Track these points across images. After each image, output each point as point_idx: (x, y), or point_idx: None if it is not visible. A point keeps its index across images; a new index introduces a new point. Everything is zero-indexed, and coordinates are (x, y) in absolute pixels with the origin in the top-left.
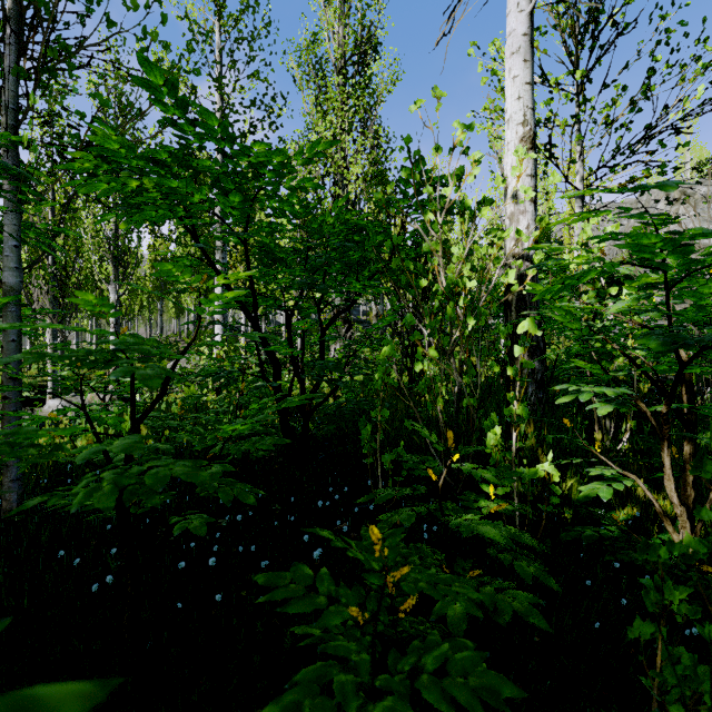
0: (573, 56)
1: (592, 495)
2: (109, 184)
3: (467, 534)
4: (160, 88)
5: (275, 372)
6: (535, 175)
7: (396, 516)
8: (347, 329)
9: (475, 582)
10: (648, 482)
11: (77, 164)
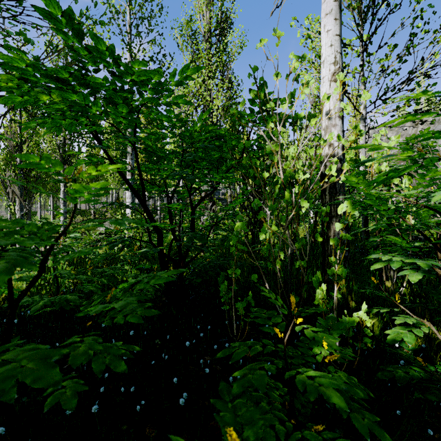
0: (360, 26)
1: (398, 339)
2: (23, 97)
3: (314, 398)
4: (59, 19)
5: (158, 239)
6: (342, 99)
7: (250, 376)
8: (212, 205)
9: (320, 439)
10: (424, 317)
11: (2, 83)
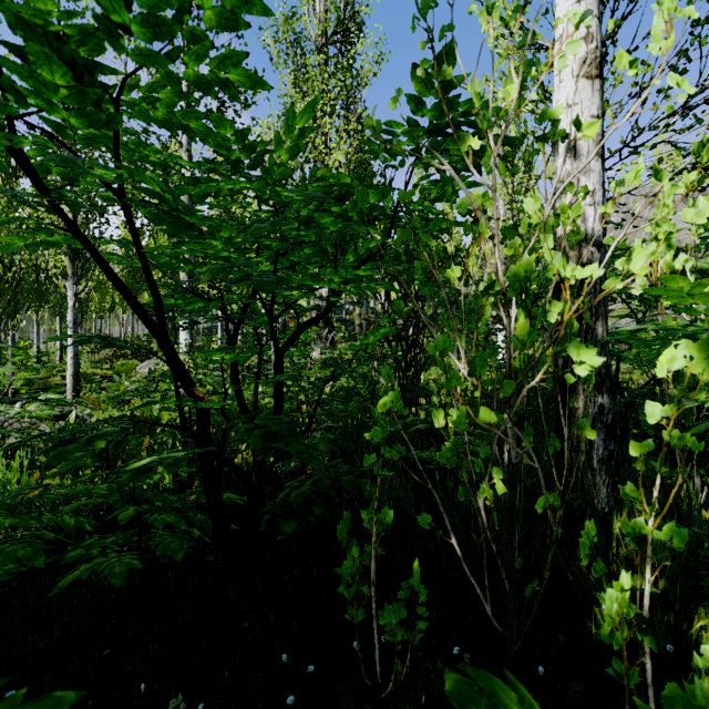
0: None
1: None
2: None
3: None
4: None
5: (198, 421)
6: (602, 117)
7: None
8: (329, 331)
9: None
10: None
11: None
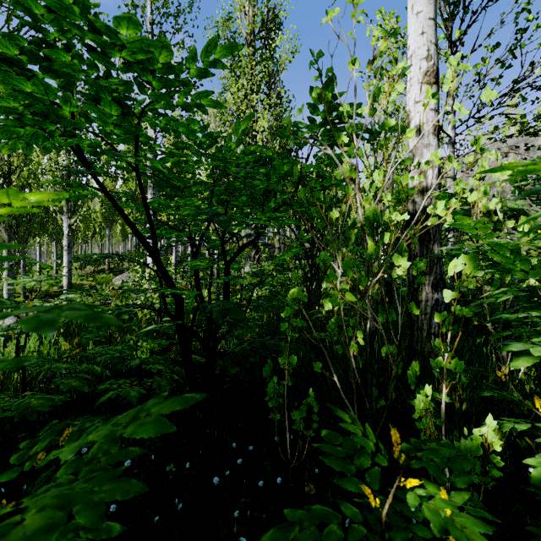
0: (449, 21)
1: None
2: None
3: None
4: None
5: (176, 307)
6: (438, 109)
7: None
8: (256, 252)
9: None
10: None
11: None
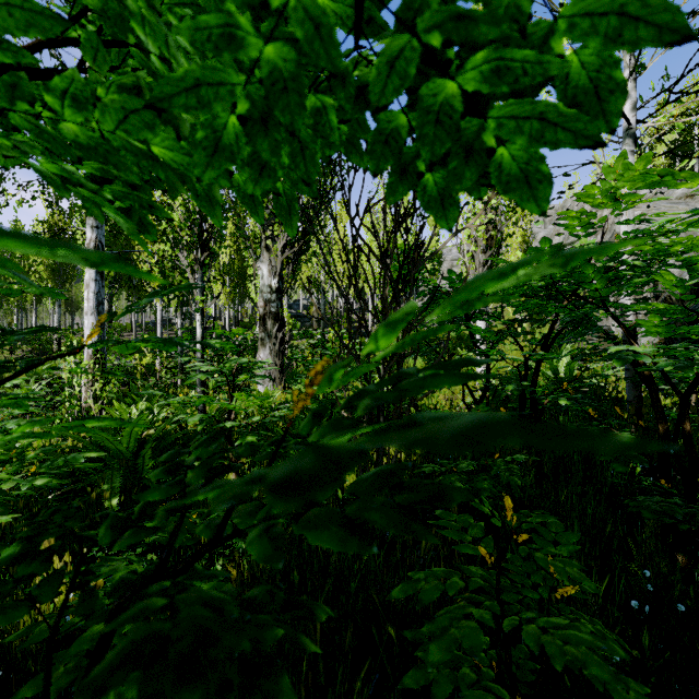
0: None
1: None
2: None
3: None
4: None
5: None
6: None
7: None
8: (279, 329)
9: None
10: None
11: None
